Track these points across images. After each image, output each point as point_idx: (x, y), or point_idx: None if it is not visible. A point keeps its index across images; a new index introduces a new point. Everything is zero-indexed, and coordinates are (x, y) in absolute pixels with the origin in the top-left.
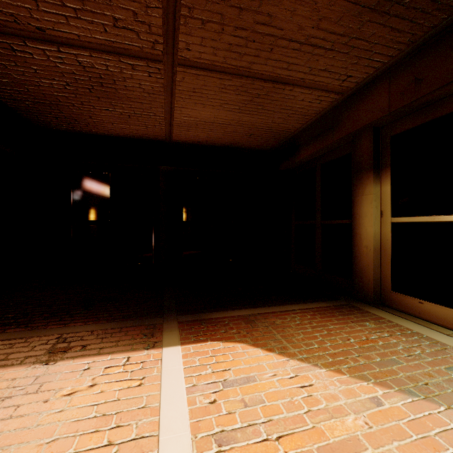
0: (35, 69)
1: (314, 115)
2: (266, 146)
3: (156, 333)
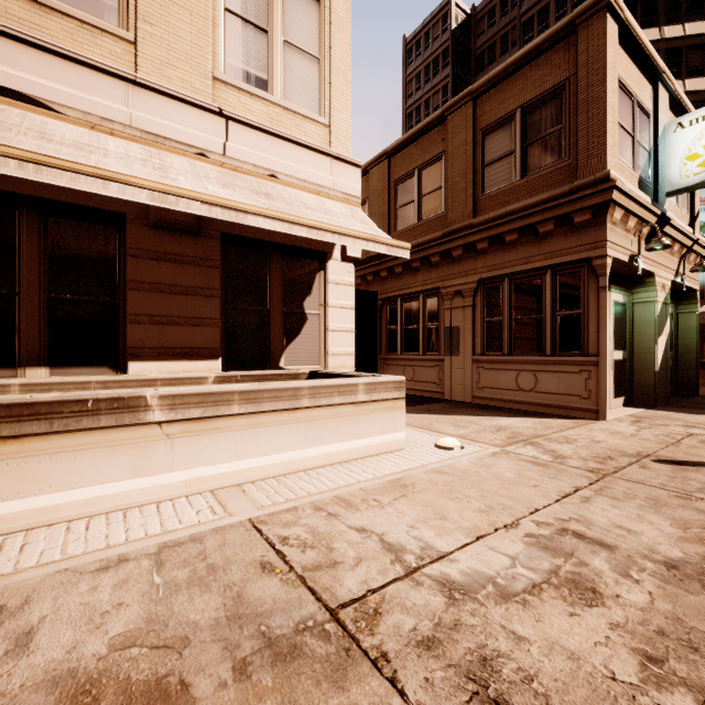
0: None
1: None
2: None
3: None
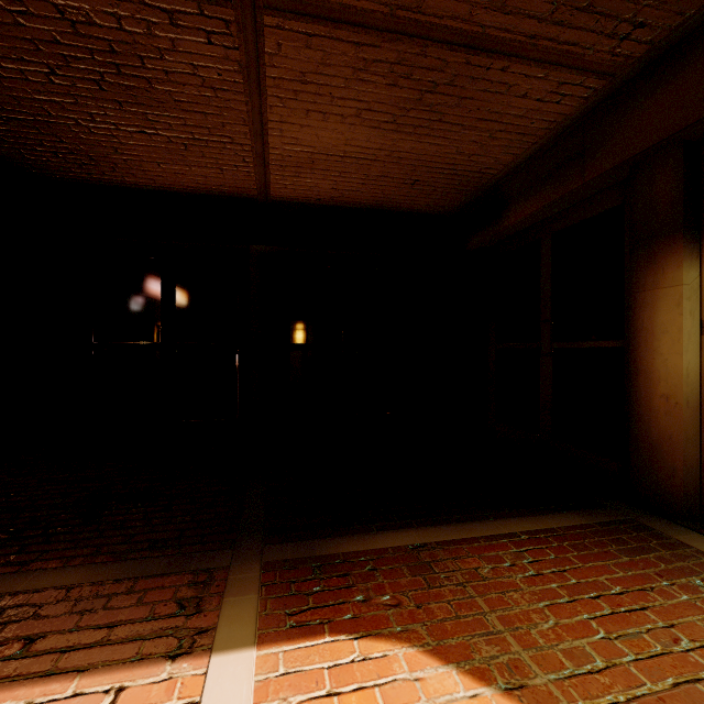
0: None
1: (543, 134)
2: (441, 207)
3: (207, 598)
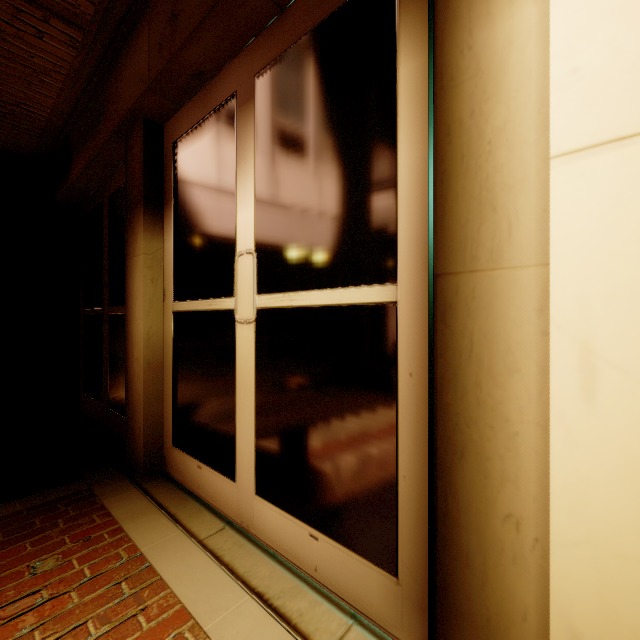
0: None
1: (63, 79)
2: (13, 145)
3: None
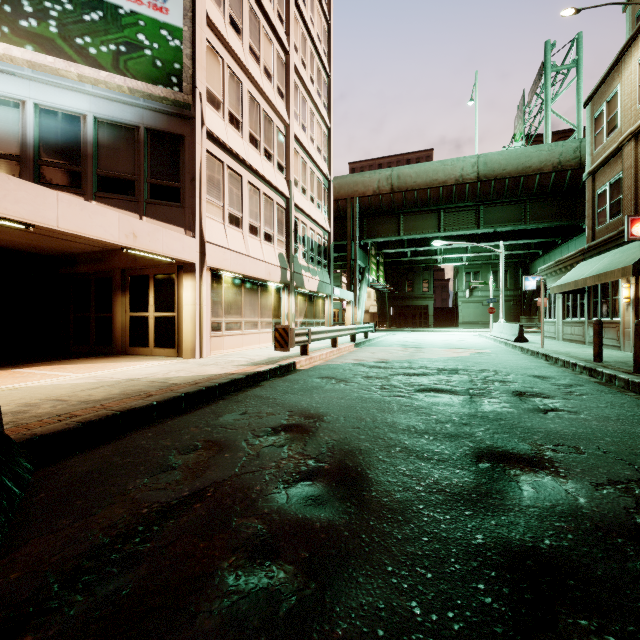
0: None
1: (90, 250)
2: (46, 253)
3: None
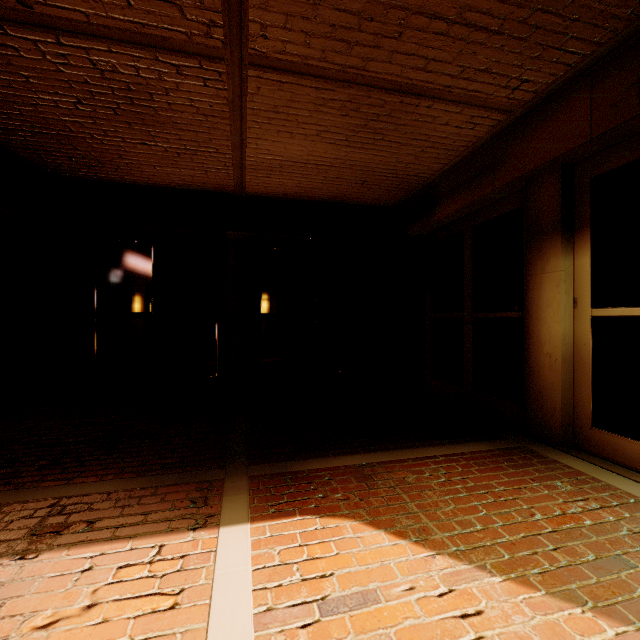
0: (27, 75)
1: (463, 150)
2: (386, 201)
3: (211, 497)
